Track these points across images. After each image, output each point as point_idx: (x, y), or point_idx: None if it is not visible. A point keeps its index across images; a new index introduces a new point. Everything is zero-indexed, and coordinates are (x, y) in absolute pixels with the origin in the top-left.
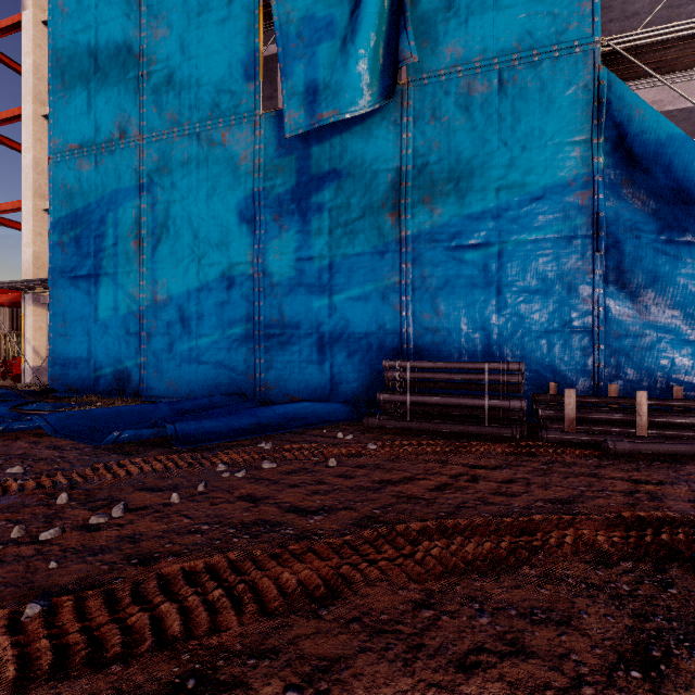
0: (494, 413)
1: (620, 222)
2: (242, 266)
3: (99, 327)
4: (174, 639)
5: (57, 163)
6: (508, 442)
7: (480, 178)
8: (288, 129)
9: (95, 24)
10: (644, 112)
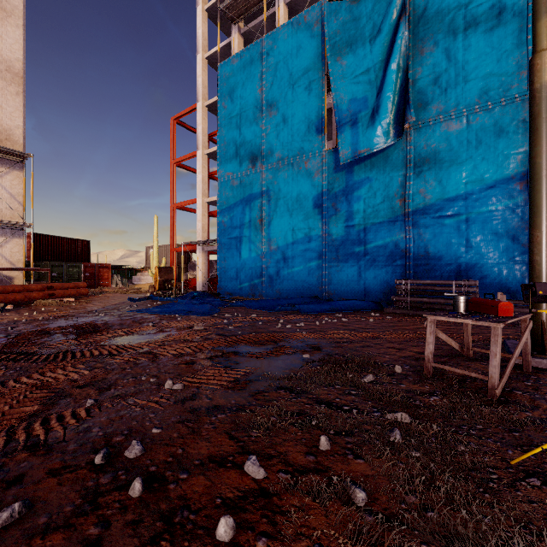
0: None
1: None
2: (316, 231)
3: (242, 263)
4: (340, 339)
5: (221, 182)
6: None
7: (454, 177)
8: (341, 160)
9: (239, 112)
10: None
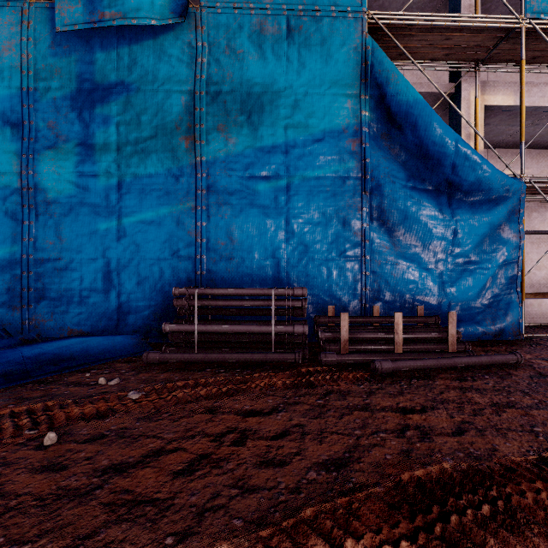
0: (280, 338)
1: (381, 168)
2: (5, 177)
3: None
4: None
5: None
6: (291, 369)
7: (271, 114)
8: (61, 22)
9: None
10: (398, 77)
